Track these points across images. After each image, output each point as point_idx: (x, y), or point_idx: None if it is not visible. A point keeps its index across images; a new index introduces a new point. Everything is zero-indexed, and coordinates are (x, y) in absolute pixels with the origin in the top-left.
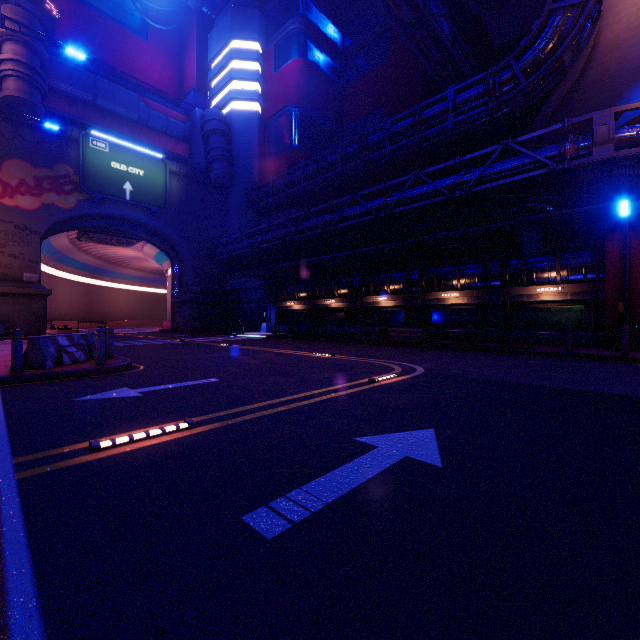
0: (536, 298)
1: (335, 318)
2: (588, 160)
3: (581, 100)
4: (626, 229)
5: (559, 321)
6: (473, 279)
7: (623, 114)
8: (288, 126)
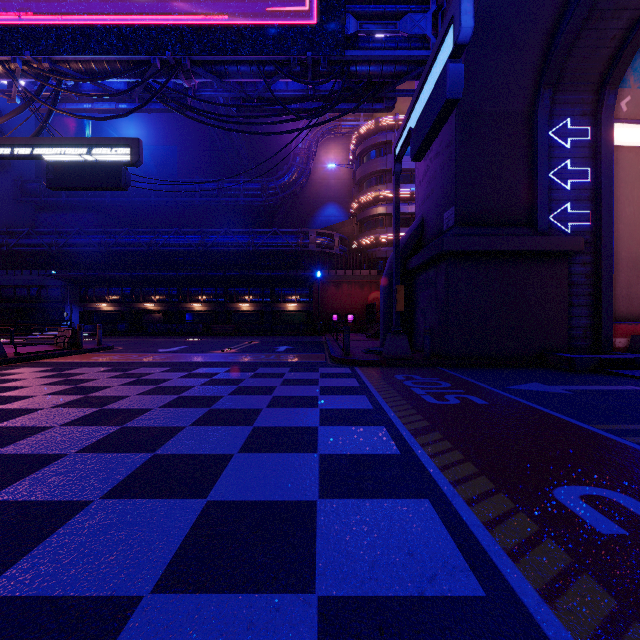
0: (287, 309)
1: (152, 318)
2: (307, 249)
3: (302, 204)
4: (319, 281)
5: (296, 320)
6: (257, 297)
7: (318, 219)
8: (81, 130)
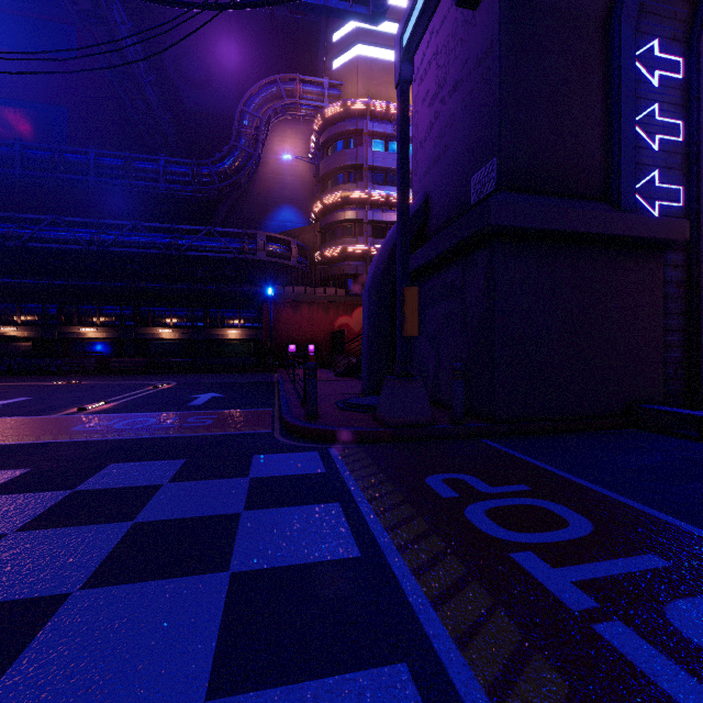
0: (227, 337)
1: (15, 349)
2: (255, 258)
3: (250, 203)
4: (271, 301)
5: (240, 352)
6: (184, 320)
7: (271, 223)
8: None
